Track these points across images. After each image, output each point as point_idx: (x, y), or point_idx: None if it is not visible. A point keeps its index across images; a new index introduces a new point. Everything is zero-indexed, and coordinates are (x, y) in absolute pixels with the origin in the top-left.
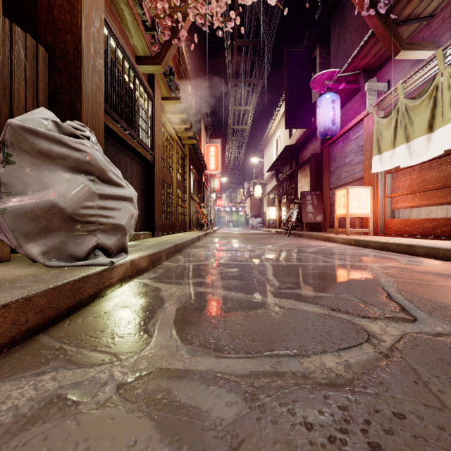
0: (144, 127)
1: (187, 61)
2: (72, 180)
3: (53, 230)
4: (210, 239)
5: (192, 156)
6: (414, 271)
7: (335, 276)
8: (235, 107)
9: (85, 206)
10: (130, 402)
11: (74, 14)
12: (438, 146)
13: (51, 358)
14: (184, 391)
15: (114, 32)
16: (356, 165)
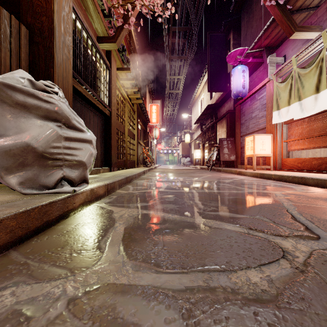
0: (103, 90)
1: (136, 43)
2: (43, 125)
3: (28, 165)
4: (152, 173)
5: (139, 112)
6: (309, 197)
7: (249, 201)
8: (171, 77)
9: (53, 146)
10: (77, 319)
11: (48, 1)
12: (323, 103)
13: (15, 273)
14: (127, 307)
15: (80, 17)
16: (260, 119)
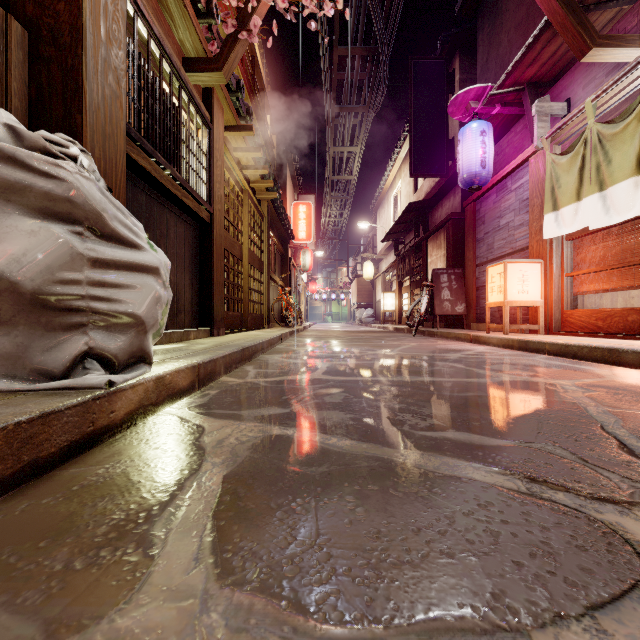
0: (196, 168)
1: (266, 80)
2: (39, 231)
3: (2, 324)
4: (298, 339)
5: (273, 218)
6: (638, 394)
7: (509, 403)
8: (336, 148)
9: (63, 279)
10: None
11: None
12: None
13: None
14: None
15: (144, 11)
16: (517, 229)
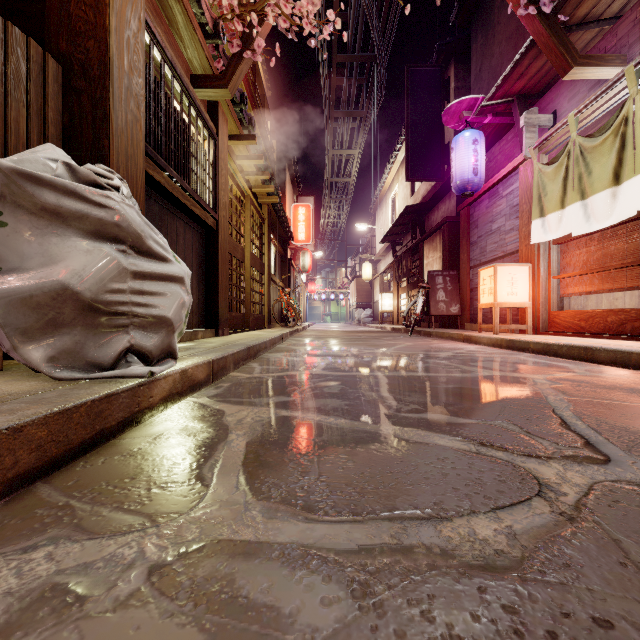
0: (203, 178)
1: (266, 85)
2: (93, 250)
3: (65, 325)
4: (298, 339)
5: (273, 221)
6: (597, 386)
7: (482, 393)
8: (334, 151)
9: (112, 289)
10: (167, 599)
11: (99, 10)
12: (628, 205)
13: (50, 522)
14: (256, 579)
15: (159, 38)
16: (507, 234)
